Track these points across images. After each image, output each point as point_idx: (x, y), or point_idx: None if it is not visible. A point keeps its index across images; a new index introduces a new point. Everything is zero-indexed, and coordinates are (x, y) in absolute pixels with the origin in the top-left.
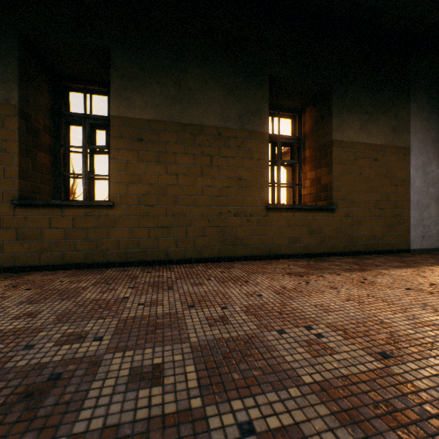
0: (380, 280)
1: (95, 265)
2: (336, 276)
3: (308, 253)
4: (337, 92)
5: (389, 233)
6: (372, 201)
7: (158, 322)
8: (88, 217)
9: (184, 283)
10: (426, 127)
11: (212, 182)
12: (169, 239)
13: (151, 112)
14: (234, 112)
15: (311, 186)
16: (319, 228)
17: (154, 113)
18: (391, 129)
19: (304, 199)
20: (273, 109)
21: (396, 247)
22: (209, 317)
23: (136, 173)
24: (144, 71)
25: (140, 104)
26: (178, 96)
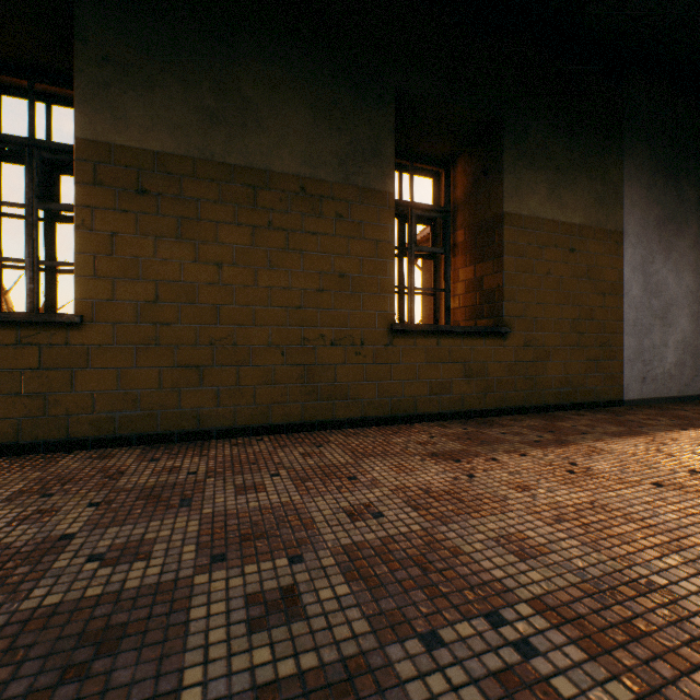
0: (600, 464)
1: (39, 447)
2: (520, 459)
3: (463, 411)
4: (511, 129)
5: (593, 374)
6: (567, 320)
7: (113, 625)
8: (23, 346)
9: (220, 487)
10: (648, 200)
11: (289, 281)
12: (203, 389)
13: (166, 137)
14: (331, 150)
15: (466, 294)
16: (481, 366)
17: (172, 140)
18: (596, 200)
19: (454, 315)
20: (402, 156)
21: (604, 398)
22: (254, 596)
23: (133, 258)
24: (150, 55)
25: (141, 120)
26: (220, 111)
